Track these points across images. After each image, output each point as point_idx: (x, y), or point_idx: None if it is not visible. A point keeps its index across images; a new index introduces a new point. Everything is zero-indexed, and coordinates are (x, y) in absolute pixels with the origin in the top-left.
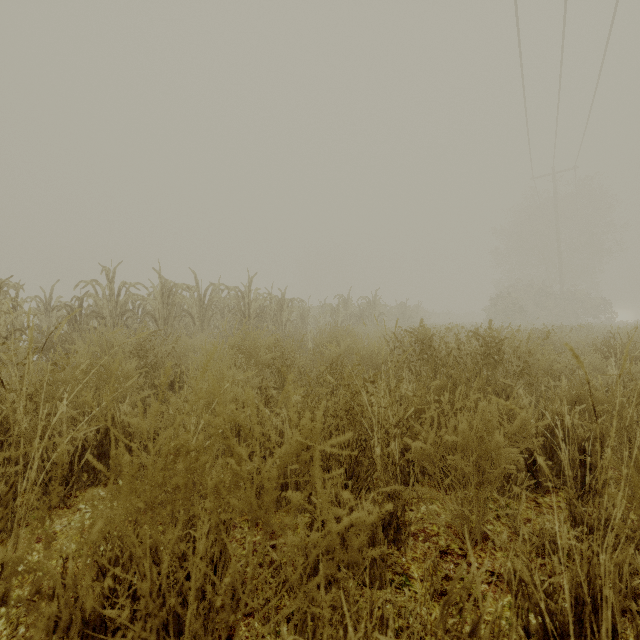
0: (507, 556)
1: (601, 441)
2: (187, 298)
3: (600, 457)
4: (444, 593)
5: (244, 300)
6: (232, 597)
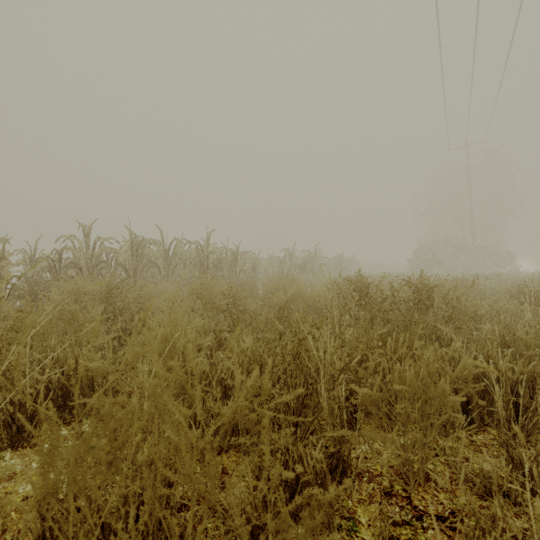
0: (449, 498)
1: (533, 383)
2: (154, 251)
3: (531, 398)
4: None
5: (203, 253)
6: None
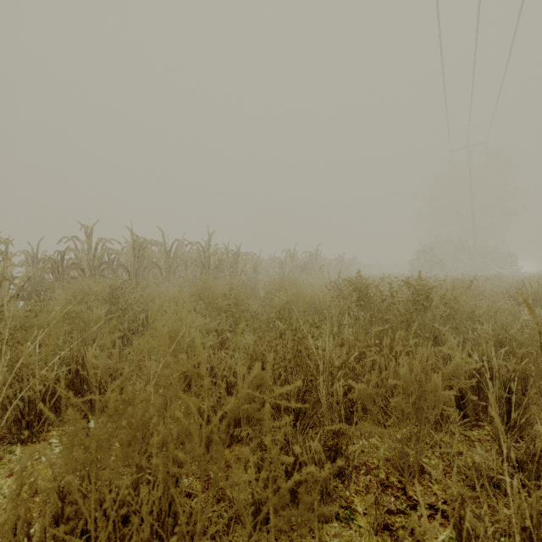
0: (443, 489)
1: (525, 380)
2: (155, 252)
3: (524, 395)
4: (386, 527)
5: (204, 254)
6: (187, 533)
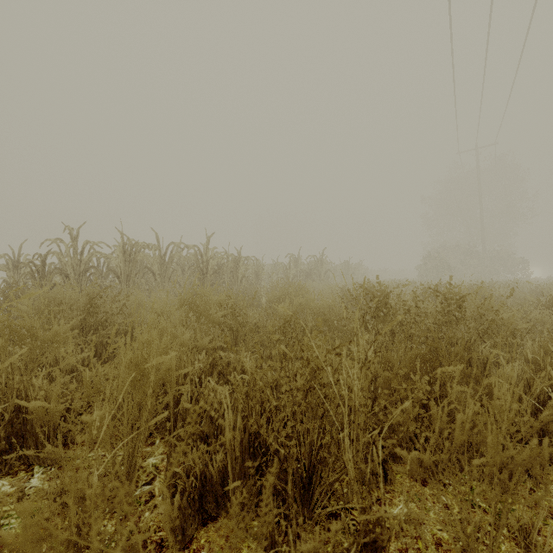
0: None
1: None
2: (149, 256)
3: None
4: None
5: (202, 258)
6: None
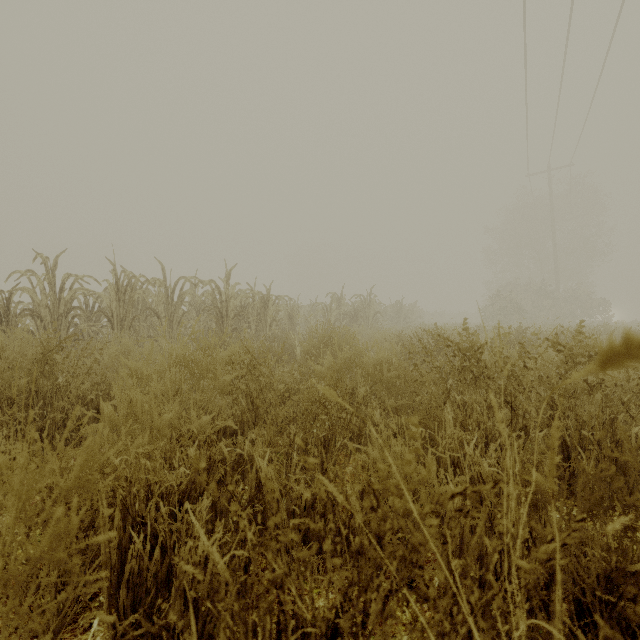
0: None
1: None
2: (152, 294)
3: None
4: None
5: (221, 297)
6: None
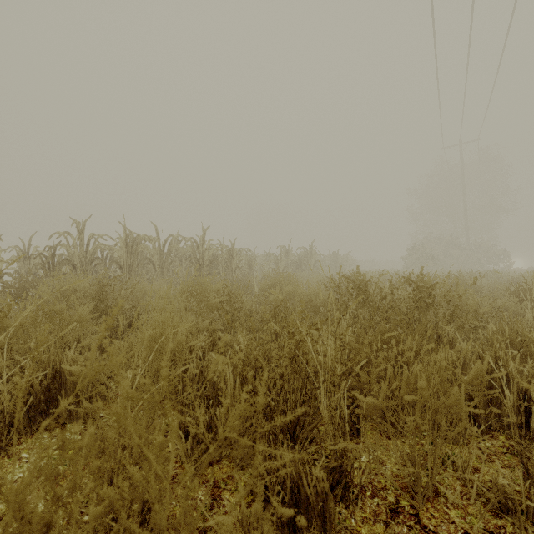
0: (461, 516)
1: None
2: (149, 248)
3: None
4: None
5: (199, 250)
6: None
